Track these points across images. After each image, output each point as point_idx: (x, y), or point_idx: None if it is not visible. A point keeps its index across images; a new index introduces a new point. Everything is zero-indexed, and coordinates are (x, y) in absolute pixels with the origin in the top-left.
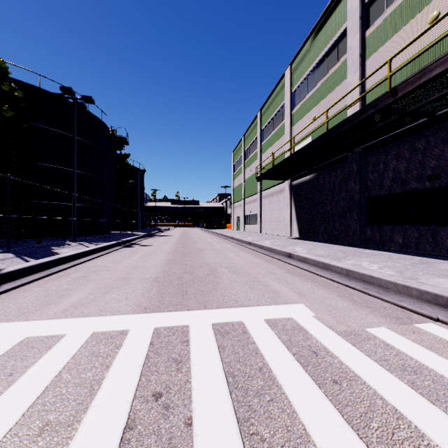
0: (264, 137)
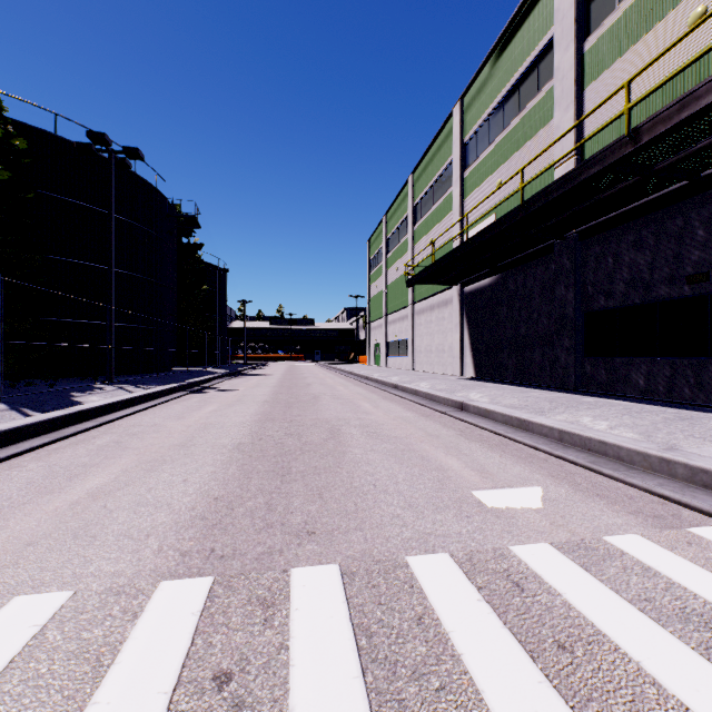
0: (419, 216)
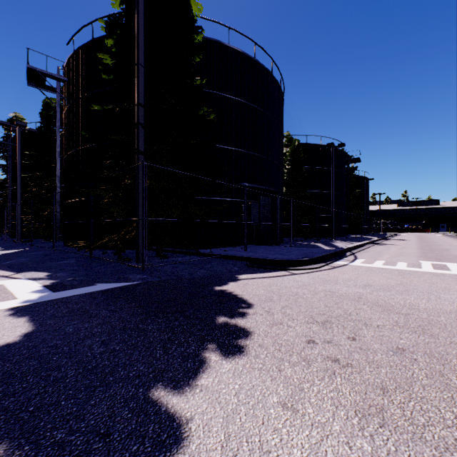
0: None
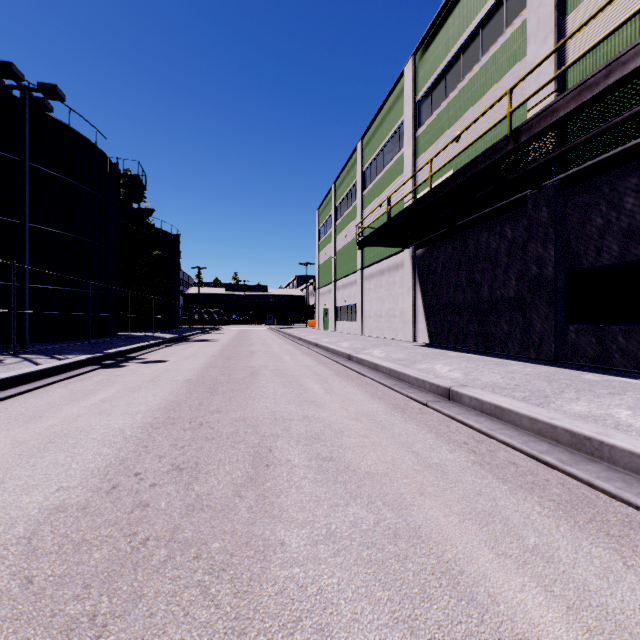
0: (368, 181)
